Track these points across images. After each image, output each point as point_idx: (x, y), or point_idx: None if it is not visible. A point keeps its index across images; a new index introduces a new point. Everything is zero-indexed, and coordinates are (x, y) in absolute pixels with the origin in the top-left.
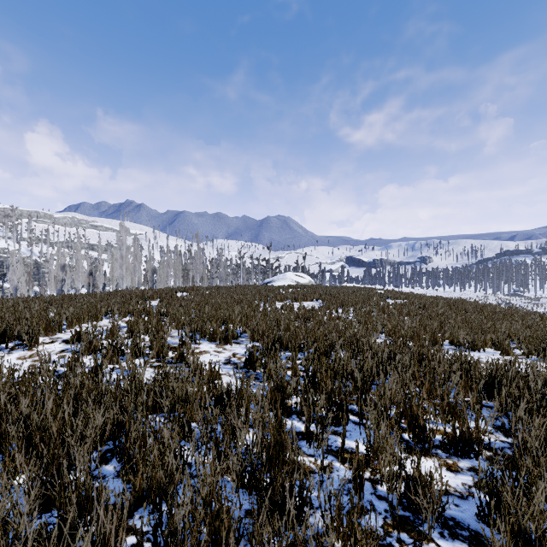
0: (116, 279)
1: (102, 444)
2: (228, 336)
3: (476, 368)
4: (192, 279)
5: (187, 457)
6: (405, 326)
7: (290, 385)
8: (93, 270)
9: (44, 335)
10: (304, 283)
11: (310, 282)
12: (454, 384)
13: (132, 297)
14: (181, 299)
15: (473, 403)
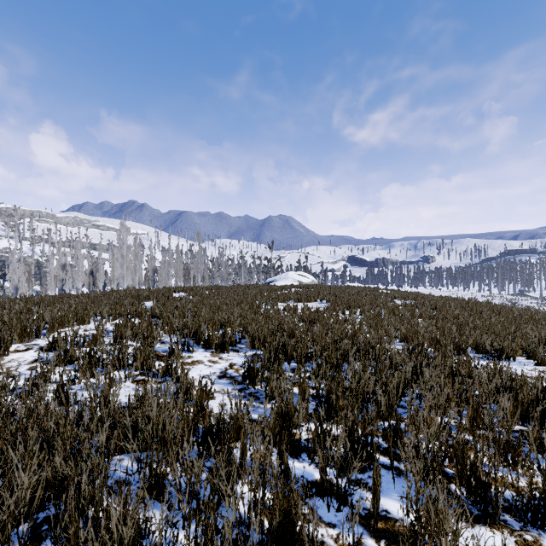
0: (117, 279)
1: (39, 509)
2: (225, 343)
3: (525, 388)
4: (193, 278)
5: (150, 545)
6: (422, 331)
7: (298, 412)
8: (94, 269)
9: (18, 341)
10: (307, 282)
11: (313, 282)
12: (501, 409)
13: (127, 297)
14: (178, 300)
15: (533, 438)
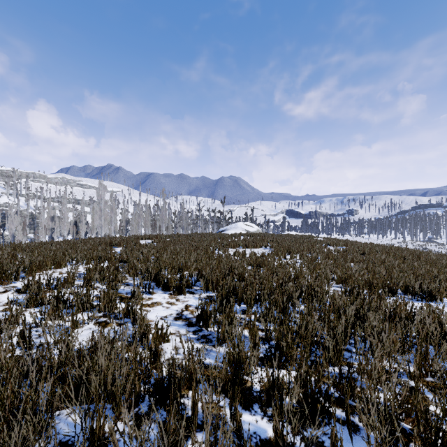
0: (96, 228)
1: None
2: (182, 286)
3: None
4: (159, 228)
5: None
6: (356, 274)
7: (249, 360)
8: (78, 220)
9: None
10: (253, 231)
11: (258, 230)
12: (446, 355)
13: (101, 243)
14: (143, 246)
15: None
